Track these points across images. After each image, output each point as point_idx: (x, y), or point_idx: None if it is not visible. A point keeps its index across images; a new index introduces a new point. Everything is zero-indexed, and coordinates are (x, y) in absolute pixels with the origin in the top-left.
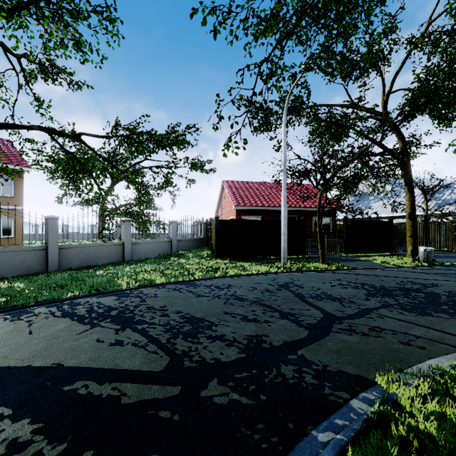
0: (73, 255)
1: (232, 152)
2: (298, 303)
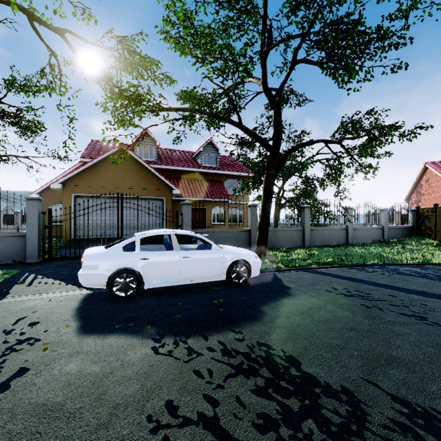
0: (316, 236)
1: None
2: None
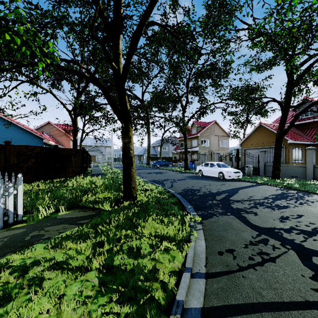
0: None
1: None
2: None
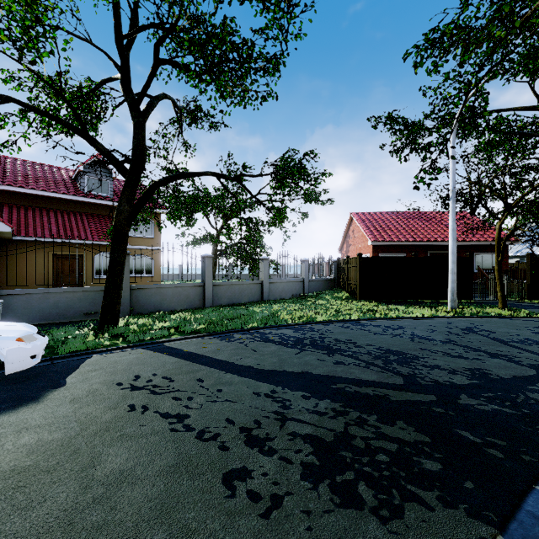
0: (222, 292)
1: (423, 184)
2: (501, 346)
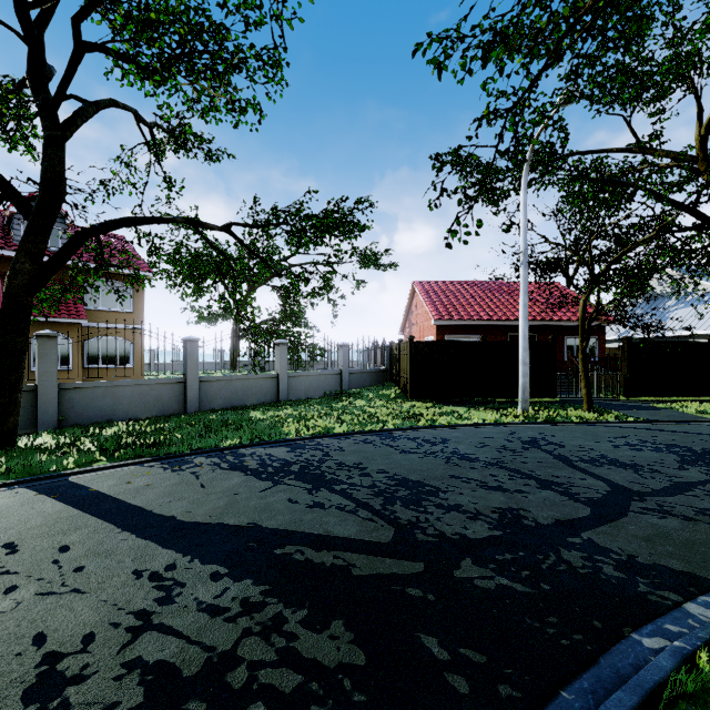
0: (215, 391)
1: (459, 241)
2: (562, 469)
